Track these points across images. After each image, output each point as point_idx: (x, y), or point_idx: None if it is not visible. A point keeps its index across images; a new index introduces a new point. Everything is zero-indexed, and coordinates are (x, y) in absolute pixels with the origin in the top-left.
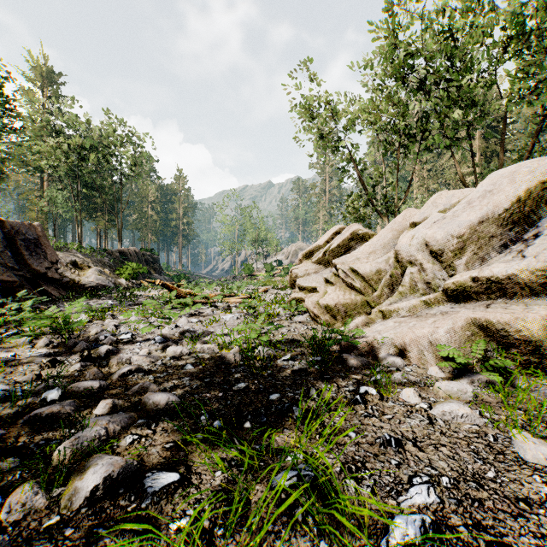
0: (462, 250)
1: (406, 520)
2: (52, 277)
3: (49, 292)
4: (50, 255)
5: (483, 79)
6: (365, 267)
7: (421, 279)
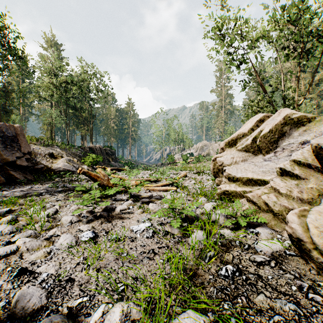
0: None
1: None
2: (20, 164)
3: (15, 176)
4: (24, 148)
5: None
6: None
7: None
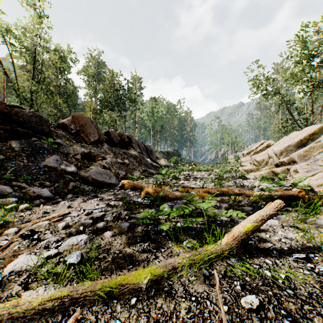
0: (282, 154)
1: (233, 180)
2: (156, 162)
3: None
4: (154, 155)
5: None
6: (259, 158)
7: (273, 162)
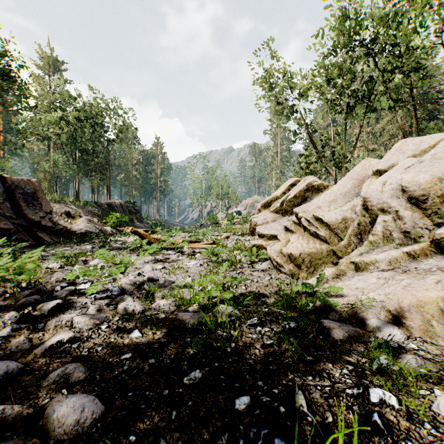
0: None
1: None
2: (45, 225)
3: (42, 238)
4: (45, 207)
5: (431, 40)
6: (329, 215)
7: (397, 228)
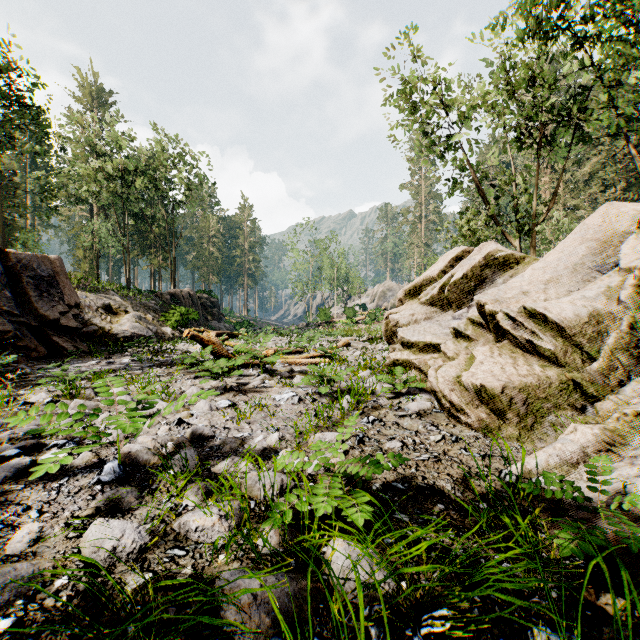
0: None
1: None
2: (66, 325)
3: (60, 345)
4: (68, 297)
5: None
6: (560, 306)
7: None
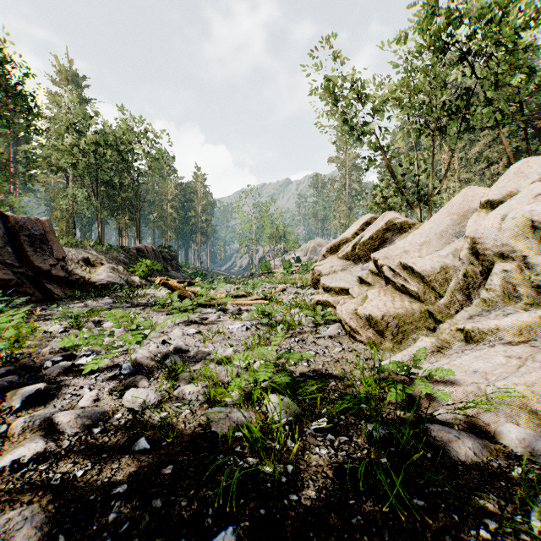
0: None
1: None
2: (56, 274)
3: (52, 291)
4: (57, 252)
5: None
6: (423, 262)
7: (524, 281)
